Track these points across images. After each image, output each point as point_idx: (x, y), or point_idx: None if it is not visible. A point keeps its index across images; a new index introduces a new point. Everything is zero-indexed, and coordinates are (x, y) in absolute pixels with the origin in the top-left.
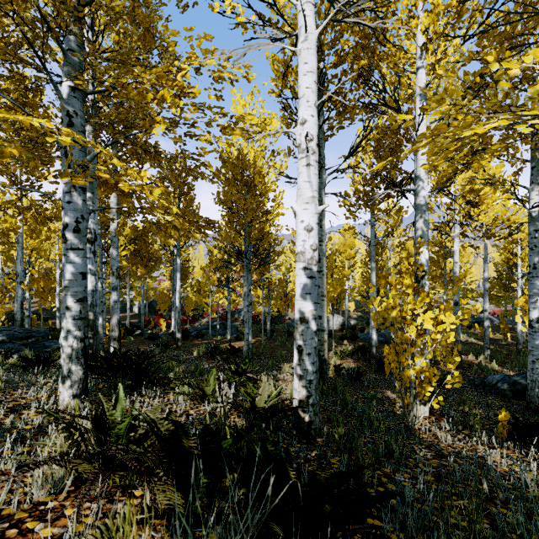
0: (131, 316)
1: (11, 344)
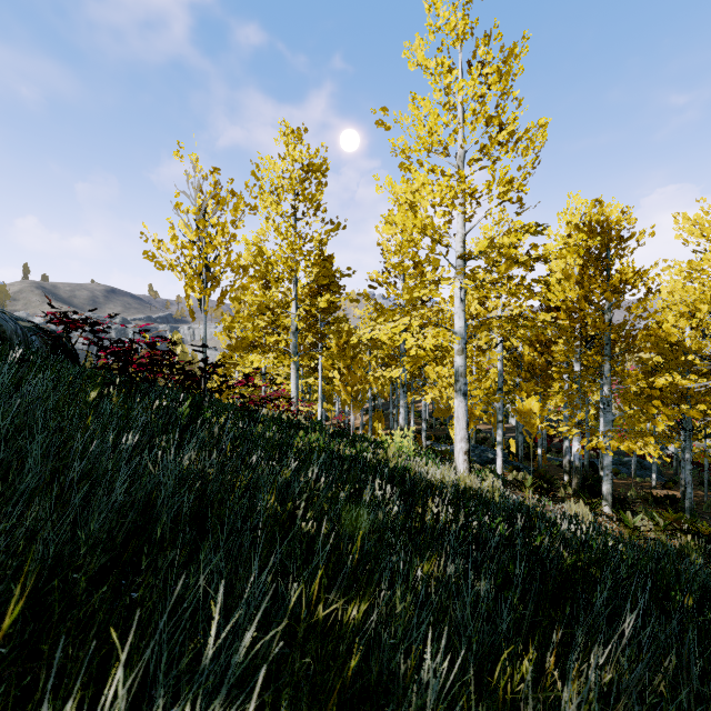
0: (509, 428)
1: None
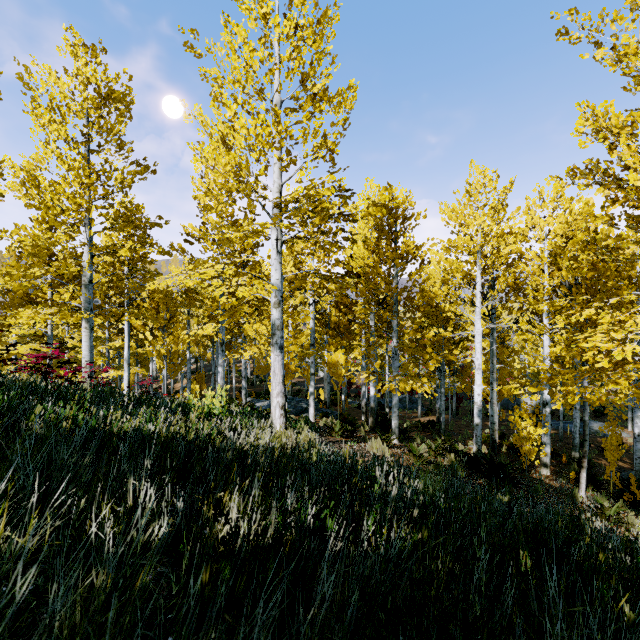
0: (319, 380)
1: None
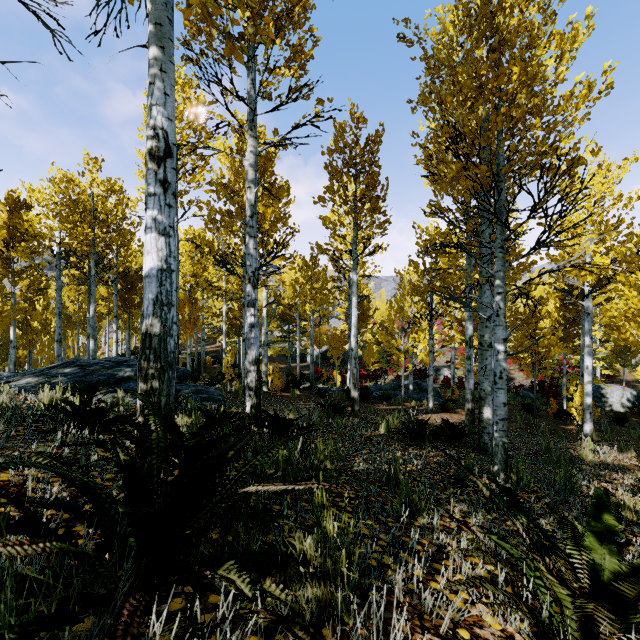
0: (304, 366)
1: (134, 383)
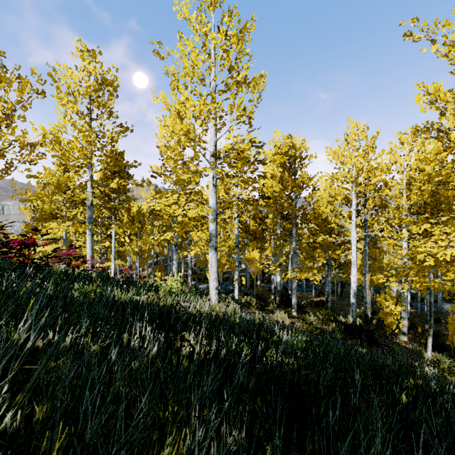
0: (241, 270)
1: None
